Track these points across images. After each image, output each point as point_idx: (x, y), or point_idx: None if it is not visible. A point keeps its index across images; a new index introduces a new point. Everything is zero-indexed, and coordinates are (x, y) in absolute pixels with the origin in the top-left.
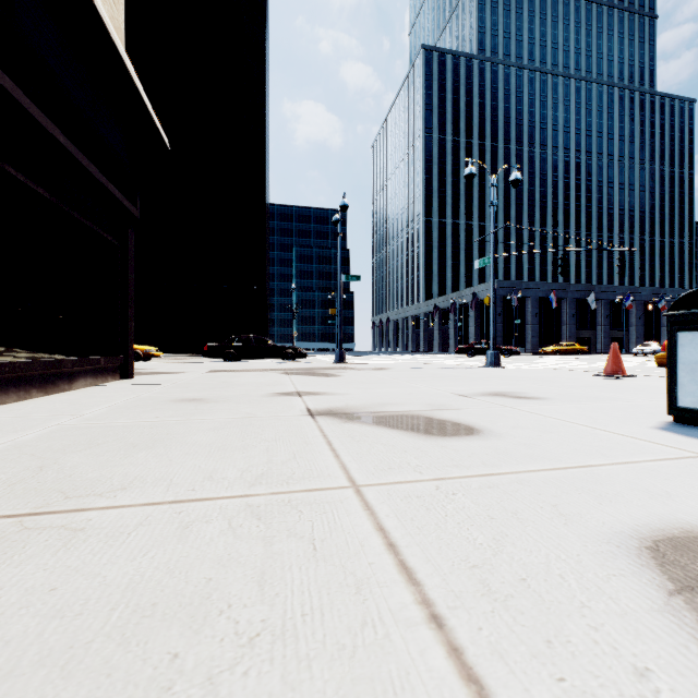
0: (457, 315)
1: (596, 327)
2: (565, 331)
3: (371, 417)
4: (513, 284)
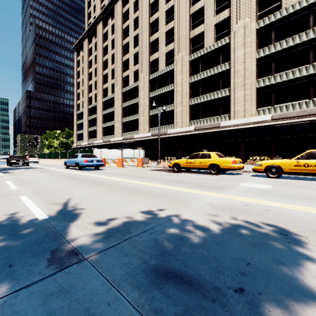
0: None
1: None
2: None
3: None
4: None
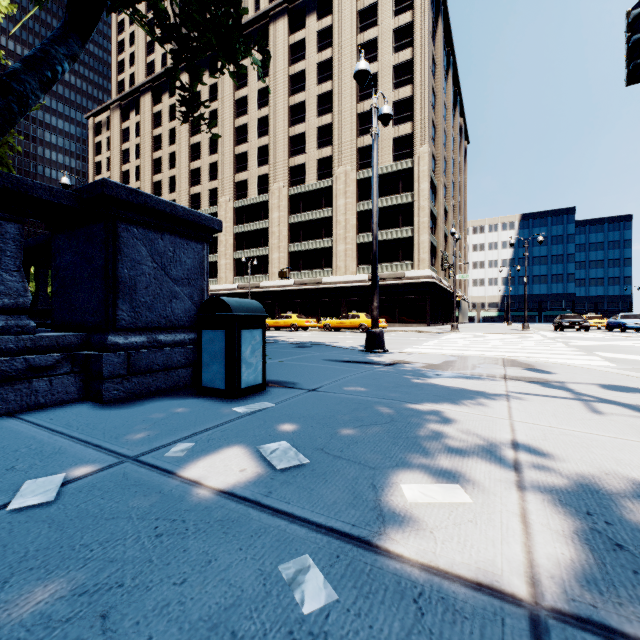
0: None
1: None
2: None
3: None
4: None
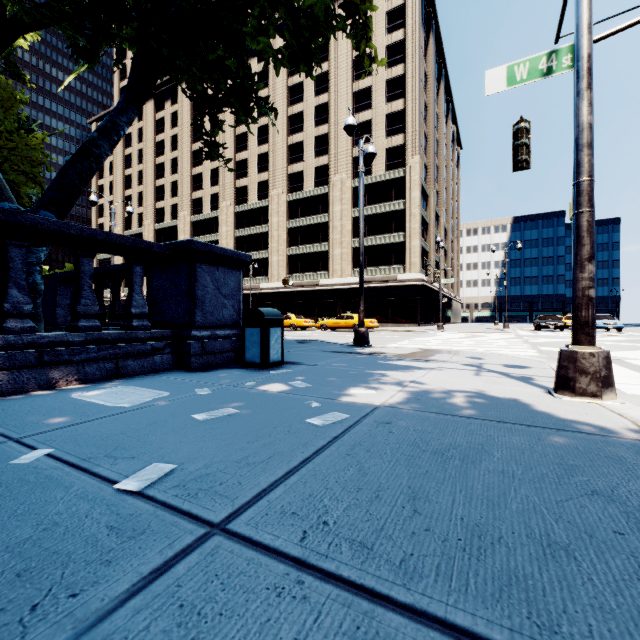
0: None
1: None
2: None
3: None
4: None
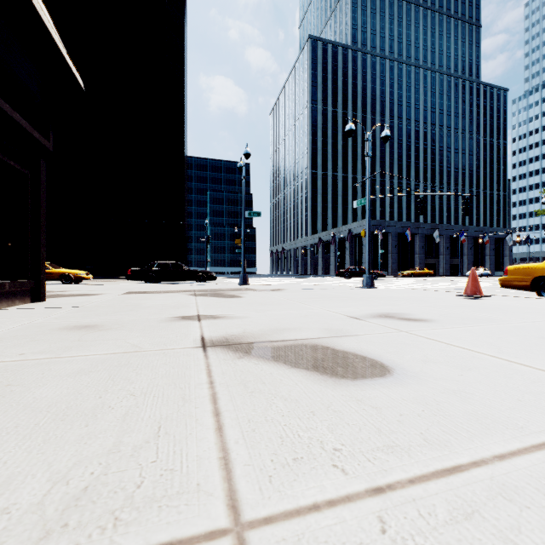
0: (336, 246)
1: (439, 256)
2: (417, 258)
3: (268, 348)
4: (378, 222)
